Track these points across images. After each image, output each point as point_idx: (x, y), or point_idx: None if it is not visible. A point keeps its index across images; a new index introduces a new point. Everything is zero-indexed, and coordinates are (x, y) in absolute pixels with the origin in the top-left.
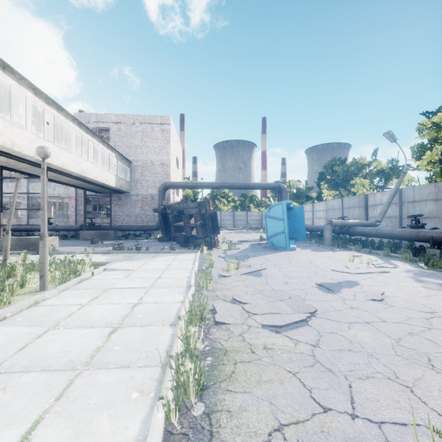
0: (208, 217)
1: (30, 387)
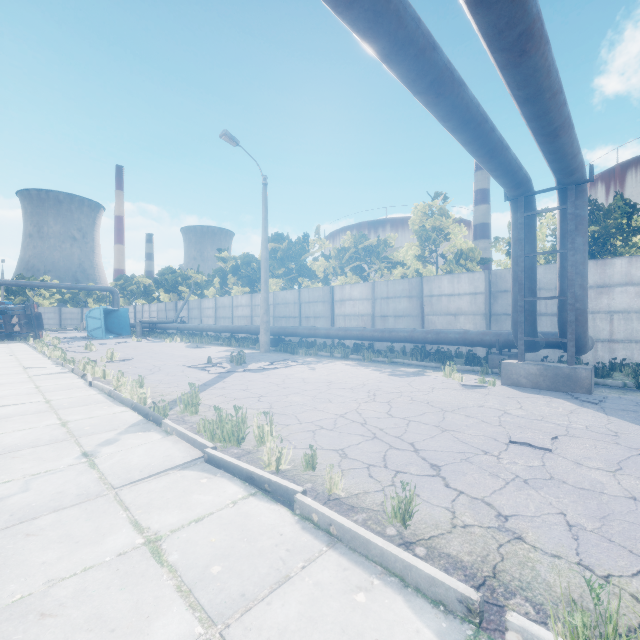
0: (34, 317)
1: (3, 353)
